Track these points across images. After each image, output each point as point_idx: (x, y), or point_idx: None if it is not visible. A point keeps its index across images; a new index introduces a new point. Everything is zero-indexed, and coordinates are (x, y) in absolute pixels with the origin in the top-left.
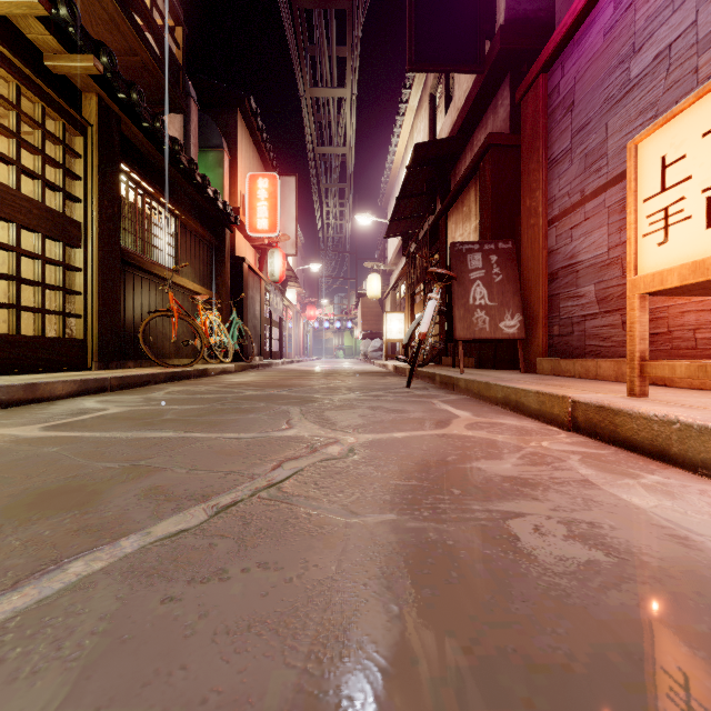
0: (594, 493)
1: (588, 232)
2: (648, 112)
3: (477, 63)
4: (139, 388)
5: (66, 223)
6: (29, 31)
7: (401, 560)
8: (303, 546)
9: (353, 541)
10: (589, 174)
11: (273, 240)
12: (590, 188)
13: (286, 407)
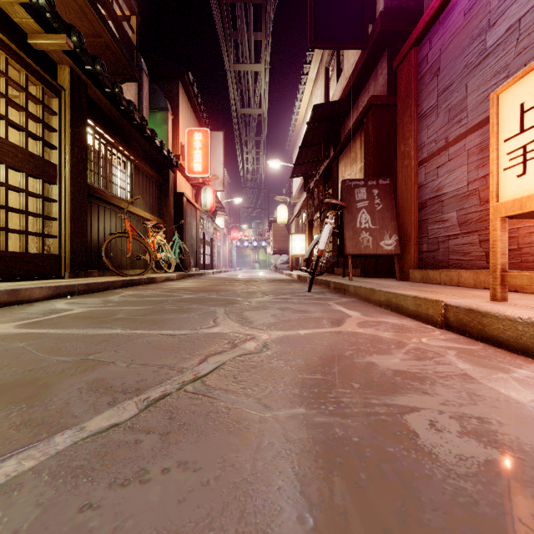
0: (476, 387)
1: (451, 170)
2: (501, 74)
3: (362, 42)
4: (101, 292)
5: (44, 165)
6: (15, 16)
7: (312, 459)
8: (221, 442)
9: (267, 437)
10: (452, 125)
11: (206, 179)
12: (453, 135)
13: (213, 308)
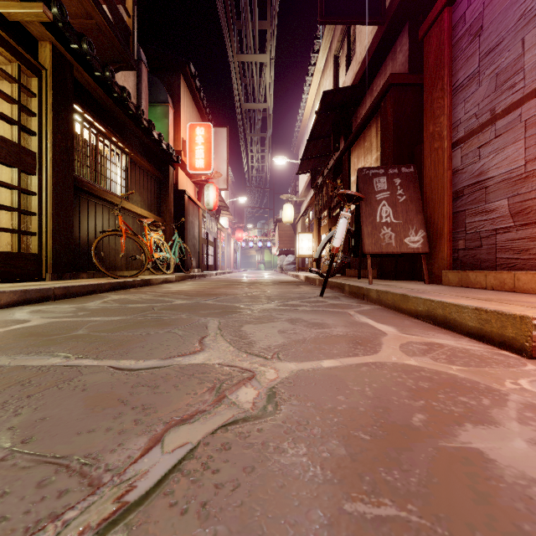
0: None
1: (499, 149)
2: None
3: (378, 16)
4: (84, 296)
5: (20, 152)
6: None
7: None
8: None
9: None
10: (501, 92)
11: (209, 177)
12: (502, 105)
13: (205, 319)
